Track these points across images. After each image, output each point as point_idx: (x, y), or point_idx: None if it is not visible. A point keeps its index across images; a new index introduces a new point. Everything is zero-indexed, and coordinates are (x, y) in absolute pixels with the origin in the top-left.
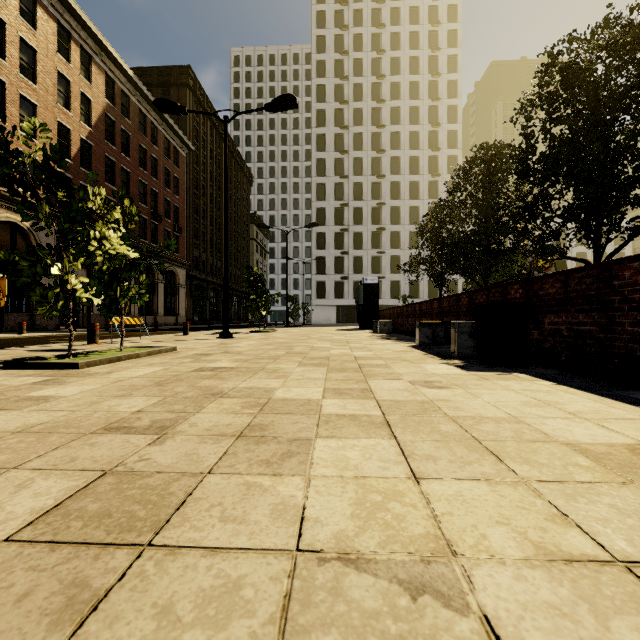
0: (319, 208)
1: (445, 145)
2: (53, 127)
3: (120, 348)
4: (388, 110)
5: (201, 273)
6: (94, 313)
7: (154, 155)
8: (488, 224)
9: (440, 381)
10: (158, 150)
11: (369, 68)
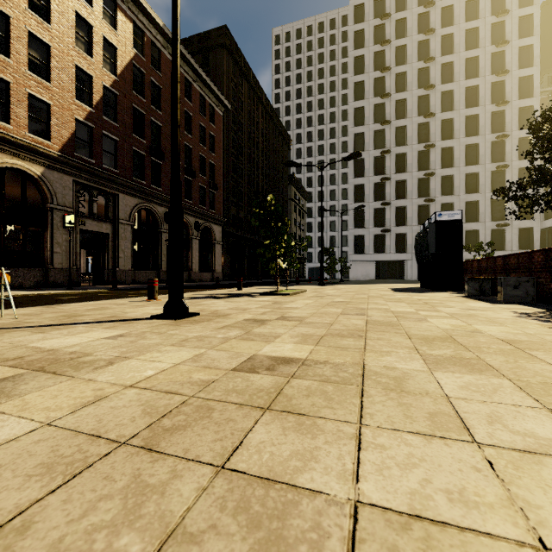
0: (357, 159)
1: (515, 65)
2: (70, 71)
3: None
4: (438, 40)
5: (238, 230)
6: (120, 269)
7: (188, 111)
8: None
9: None
10: (192, 106)
11: None
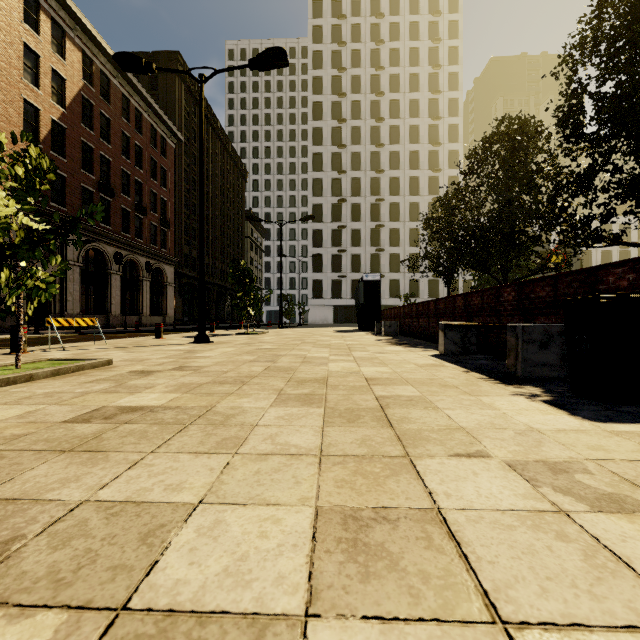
0: (316, 204)
1: (446, 139)
2: (18, 105)
3: (15, 364)
4: (387, 103)
5: (191, 271)
6: (68, 313)
7: (138, 143)
8: (513, 208)
9: (581, 464)
10: (143, 138)
11: (367, 59)
